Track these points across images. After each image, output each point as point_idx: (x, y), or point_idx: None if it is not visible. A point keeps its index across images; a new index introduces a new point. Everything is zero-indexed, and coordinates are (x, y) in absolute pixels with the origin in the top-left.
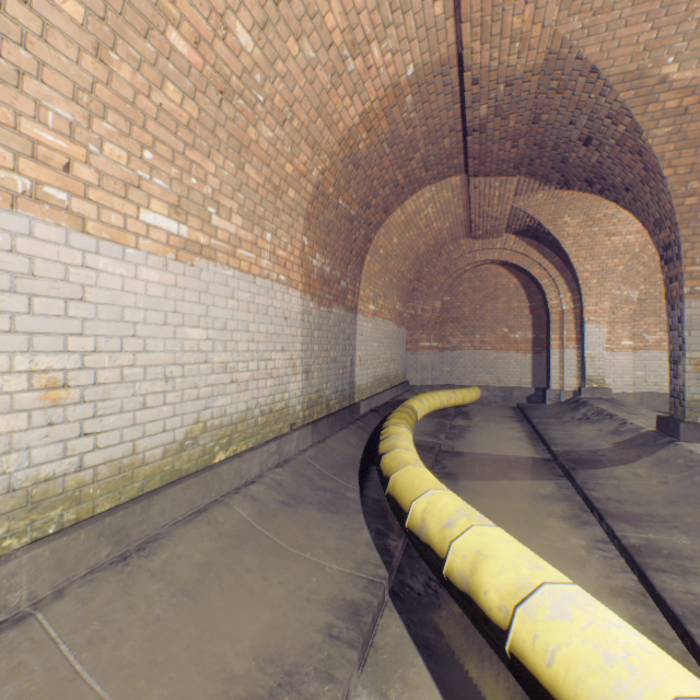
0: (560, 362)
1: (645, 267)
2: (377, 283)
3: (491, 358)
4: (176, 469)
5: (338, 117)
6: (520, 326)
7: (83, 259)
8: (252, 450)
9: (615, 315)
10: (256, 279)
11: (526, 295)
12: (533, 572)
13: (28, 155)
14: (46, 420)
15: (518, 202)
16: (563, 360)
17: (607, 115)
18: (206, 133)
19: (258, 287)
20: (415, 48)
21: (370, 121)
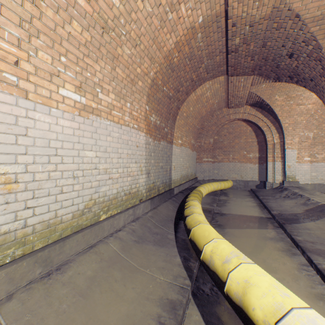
0: (273, 168)
1: (317, 121)
2: (182, 130)
3: (238, 166)
4: (79, 224)
5: (163, 44)
6: (252, 150)
7: (26, 113)
8: (119, 213)
9: (301, 145)
10: (122, 126)
11: (255, 135)
12: (284, 299)
13: None
14: (4, 201)
15: (252, 89)
16: (274, 167)
17: (303, 40)
18: (95, 50)
19: (123, 130)
20: (203, 7)
21: (179, 47)
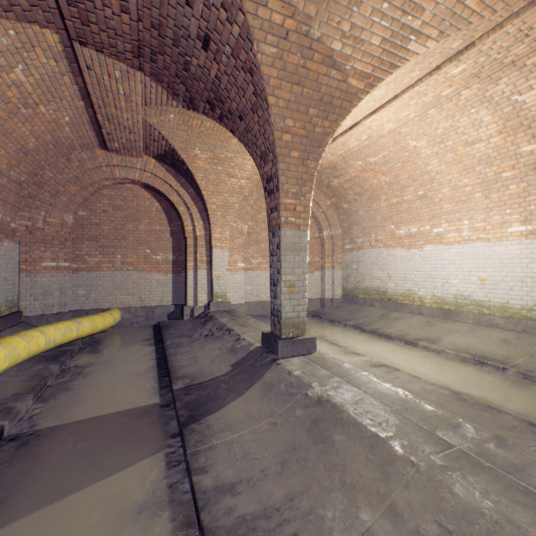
0: (195, 281)
1: (252, 208)
2: None
3: (135, 278)
4: None
5: None
6: (162, 248)
7: None
8: None
9: (234, 243)
10: None
11: (168, 220)
12: None
13: None
14: None
15: (152, 118)
16: (198, 279)
17: (223, 3)
18: None
19: None
20: None
21: None
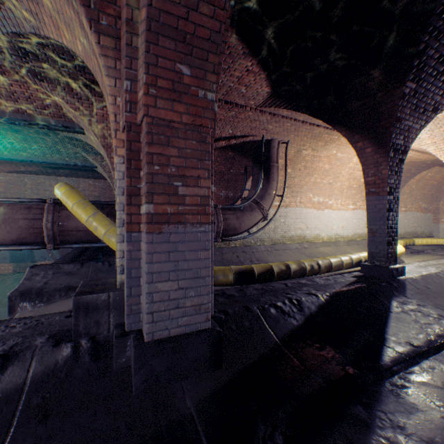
0: None
1: None
2: (406, 201)
3: None
4: (352, 239)
5: None
6: None
7: (344, 213)
8: (362, 239)
9: None
10: (363, 210)
11: None
12: None
13: (341, 205)
14: (342, 229)
15: None
16: None
17: None
18: (356, 193)
19: (363, 212)
20: None
21: None
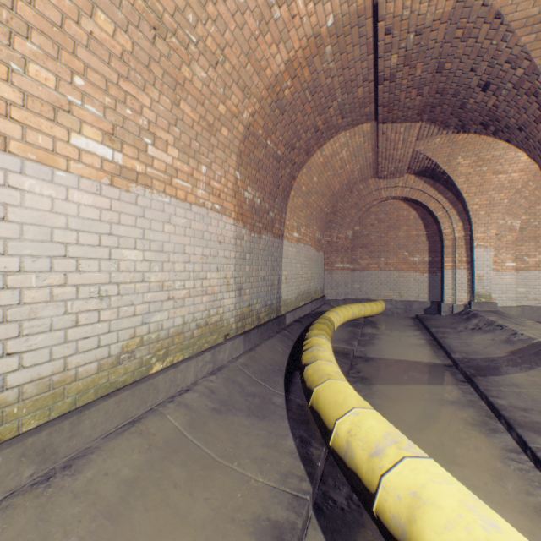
0: (453, 280)
1: (527, 200)
2: (300, 215)
3: (394, 277)
4: (111, 382)
5: (266, 64)
6: (418, 250)
7: (5, 178)
8: (187, 360)
9: (500, 241)
10: (192, 207)
11: (423, 225)
12: (490, 536)
13: None
14: None
15: (419, 146)
16: (455, 279)
17: (507, 60)
18: (140, 67)
19: (194, 213)
20: None
21: (294, 70)
